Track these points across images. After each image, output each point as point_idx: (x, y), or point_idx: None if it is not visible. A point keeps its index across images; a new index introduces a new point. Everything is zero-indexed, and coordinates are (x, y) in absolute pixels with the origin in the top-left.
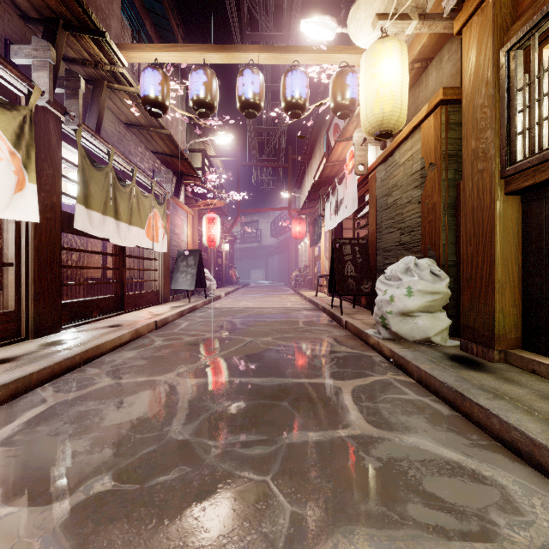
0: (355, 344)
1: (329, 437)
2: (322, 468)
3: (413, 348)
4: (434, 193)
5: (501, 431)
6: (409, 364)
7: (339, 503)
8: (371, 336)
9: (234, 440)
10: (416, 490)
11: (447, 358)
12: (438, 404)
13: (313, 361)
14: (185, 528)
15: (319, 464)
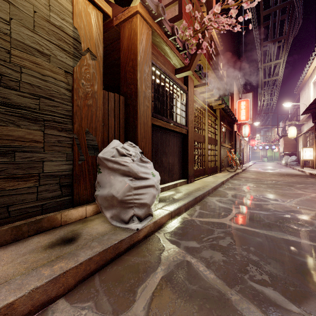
0: (141, 255)
1: (250, 210)
2: (257, 207)
3: (159, 208)
4: (95, 82)
5: (201, 198)
6: (181, 208)
7: (255, 204)
8: (143, 228)
9: (290, 216)
10: (235, 202)
11: (164, 201)
12: (196, 207)
13: (230, 242)
14: (293, 208)
15: (257, 208)
